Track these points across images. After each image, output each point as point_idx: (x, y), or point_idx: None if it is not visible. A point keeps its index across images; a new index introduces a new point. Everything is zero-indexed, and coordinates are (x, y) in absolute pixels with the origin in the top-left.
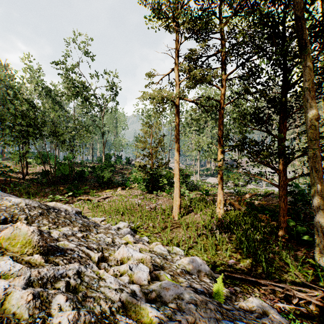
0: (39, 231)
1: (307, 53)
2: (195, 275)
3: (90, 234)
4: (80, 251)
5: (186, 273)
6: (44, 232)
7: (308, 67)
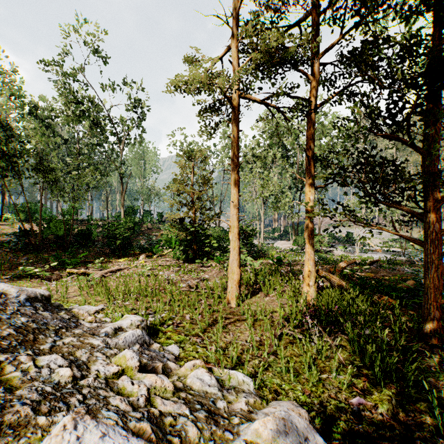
0: None
1: None
2: None
3: (15, 360)
4: None
5: None
6: None
7: None
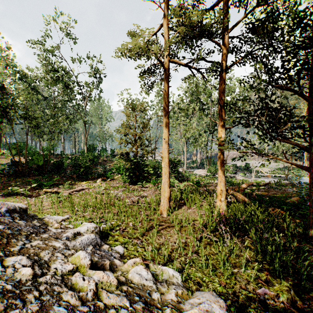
0: None
1: None
2: None
3: None
4: None
5: None
6: None
7: None
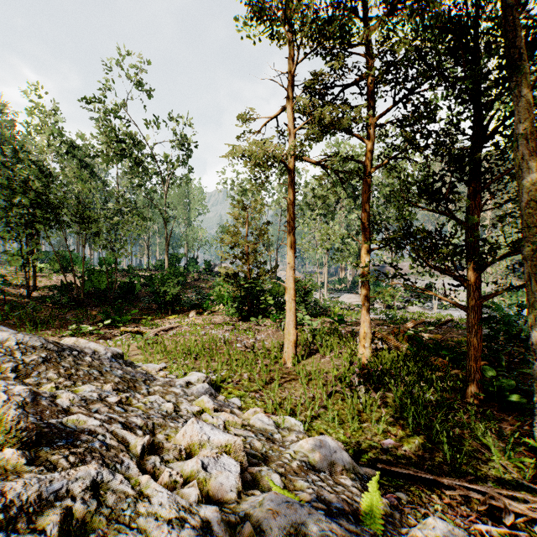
0: (33, 394)
1: (522, 73)
2: (325, 471)
3: (135, 397)
4: (107, 434)
5: (309, 469)
6: (42, 396)
7: (524, 97)
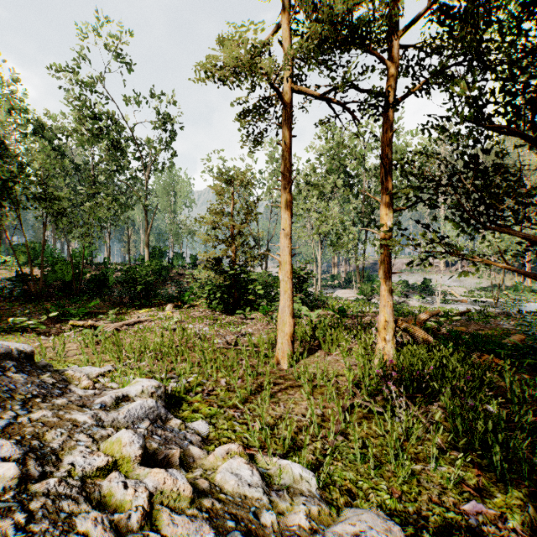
0: None
1: None
2: None
3: None
4: None
5: None
6: None
7: None
